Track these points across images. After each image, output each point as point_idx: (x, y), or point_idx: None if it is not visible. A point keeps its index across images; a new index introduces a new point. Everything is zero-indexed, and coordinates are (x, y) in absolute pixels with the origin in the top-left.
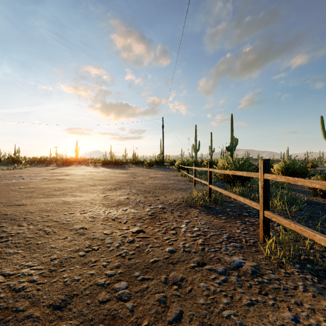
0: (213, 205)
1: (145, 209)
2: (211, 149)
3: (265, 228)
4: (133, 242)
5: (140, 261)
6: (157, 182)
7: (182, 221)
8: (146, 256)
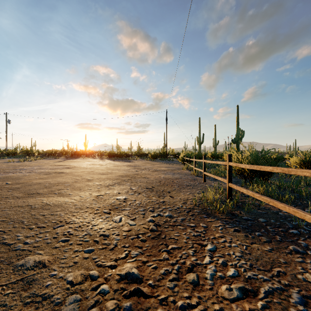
0: (235, 210)
1: (146, 219)
2: (215, 141)
3: None
4: None
5: None
6: (161, 176)
7: (202, 248)
8: None
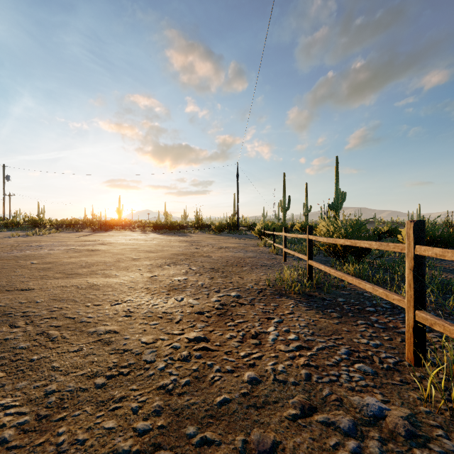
0: (315, 291)
1: (211, 298)
2: (306, 207)
3: (418, 341)
4: (189, 359)
5: (198, 400)
6: (229, 254)
7: (268, 321)
8: (210, 390)
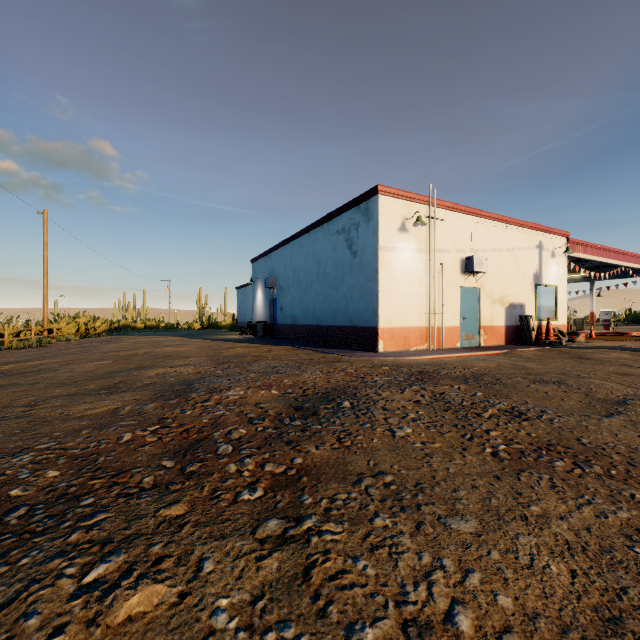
0: None
1: None
2: None
3: None
4: None
5: None
6: None
7: None
8: None
